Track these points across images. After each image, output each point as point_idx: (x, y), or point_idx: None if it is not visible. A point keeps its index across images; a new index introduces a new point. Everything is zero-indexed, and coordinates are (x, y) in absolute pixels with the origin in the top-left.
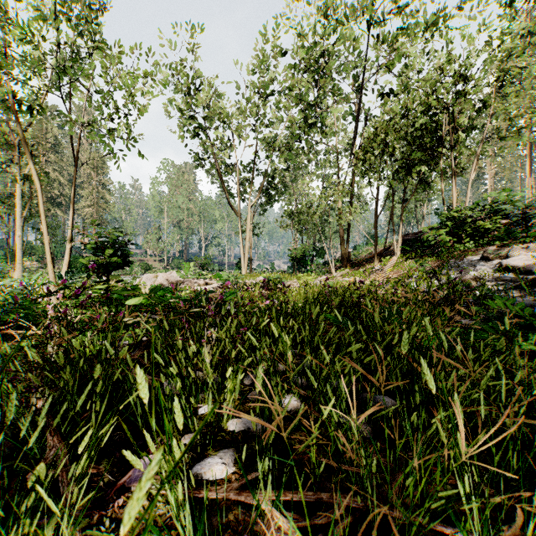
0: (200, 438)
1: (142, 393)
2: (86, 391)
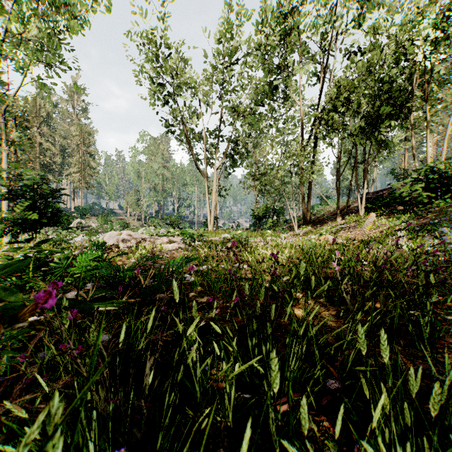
0: None
1: None
2: None
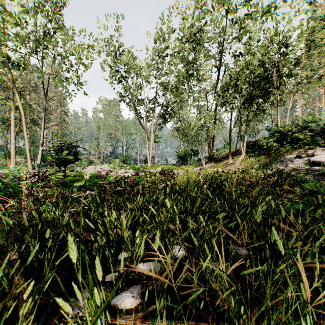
0: (118, 277)
1: (72, 254)
2: (34, 250)
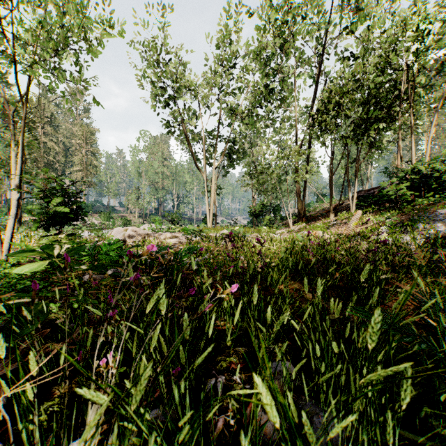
0: None
1: None
2: None
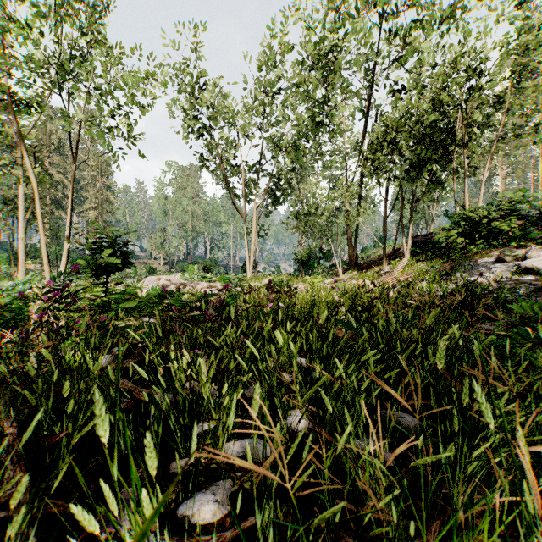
0: (191, 465)
1: (102, 426)
2: (36, 420)
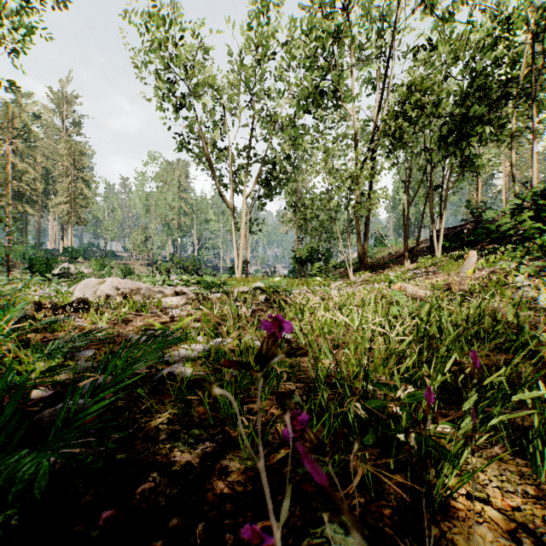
0: None
1: None
2: None
